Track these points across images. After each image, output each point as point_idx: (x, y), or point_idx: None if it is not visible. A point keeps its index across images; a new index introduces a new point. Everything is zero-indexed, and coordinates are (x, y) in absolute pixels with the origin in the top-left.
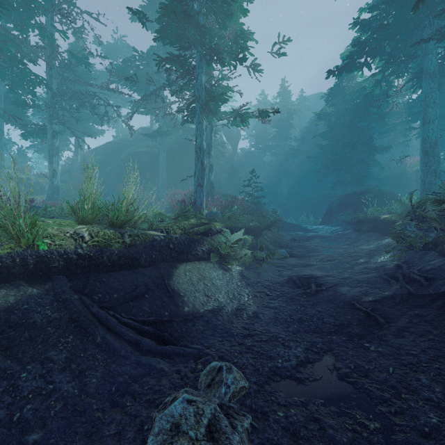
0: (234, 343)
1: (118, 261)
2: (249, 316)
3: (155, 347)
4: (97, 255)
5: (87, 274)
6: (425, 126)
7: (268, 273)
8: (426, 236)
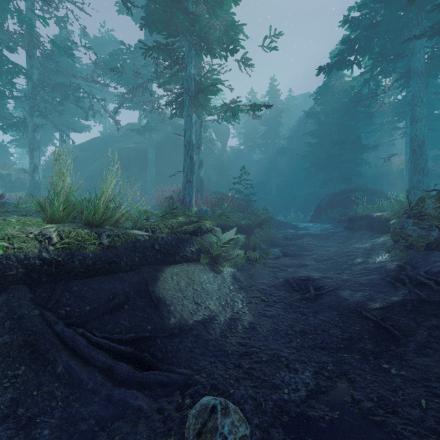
0: (229, 366)
1: (93, 266)
2: (245, 328)
3: (133, 374)
4: (67, 260)
5: (55, 282)
6: (413, 125)
7: (262, 275)
8: (428, 235)
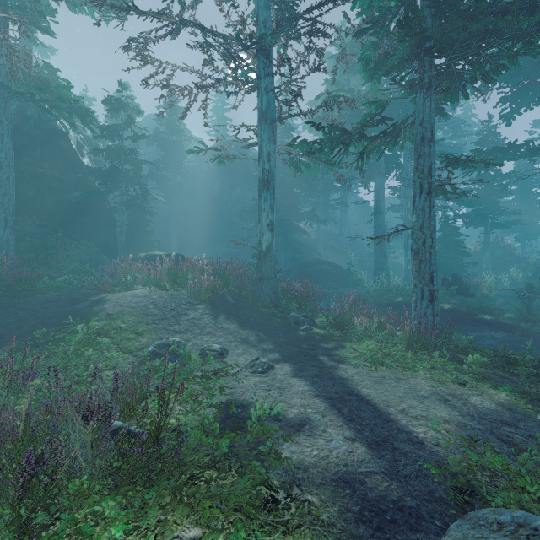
0: None
1: None
2: None
3: None
4: None
5: None
6: (379, 216)
7: None
8: None
